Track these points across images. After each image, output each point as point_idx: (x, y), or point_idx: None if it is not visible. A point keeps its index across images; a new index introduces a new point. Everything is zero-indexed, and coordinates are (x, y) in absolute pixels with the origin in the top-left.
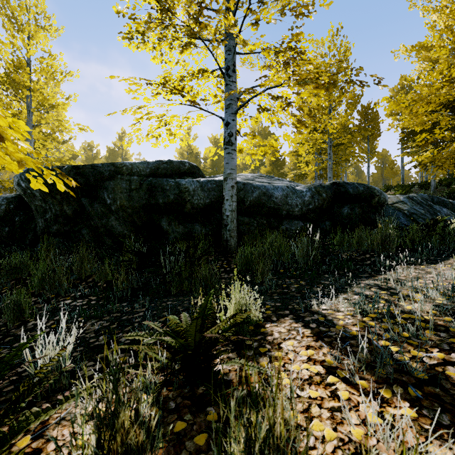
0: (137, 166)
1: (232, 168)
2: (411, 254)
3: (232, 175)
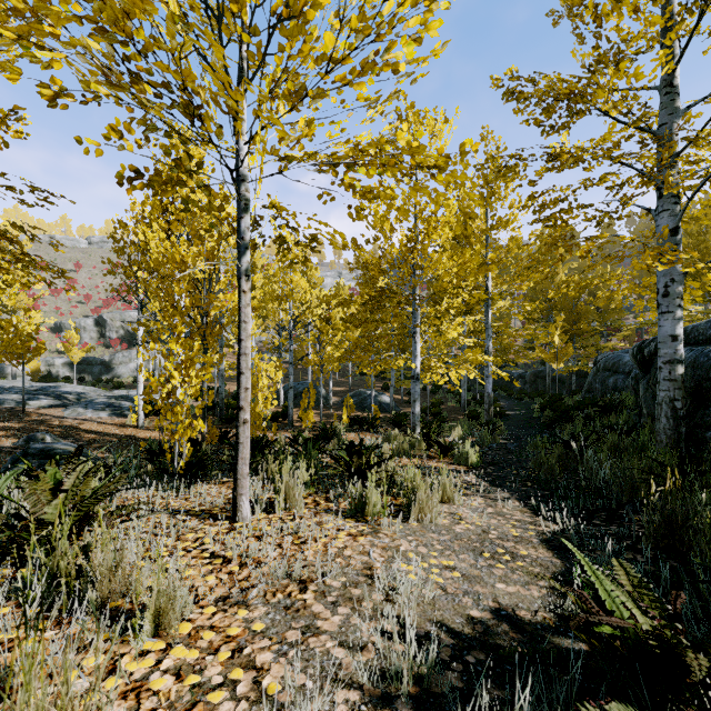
0: (697, 328)
1: (659, 340)
2: (623, 555)
3: (659, 352)
